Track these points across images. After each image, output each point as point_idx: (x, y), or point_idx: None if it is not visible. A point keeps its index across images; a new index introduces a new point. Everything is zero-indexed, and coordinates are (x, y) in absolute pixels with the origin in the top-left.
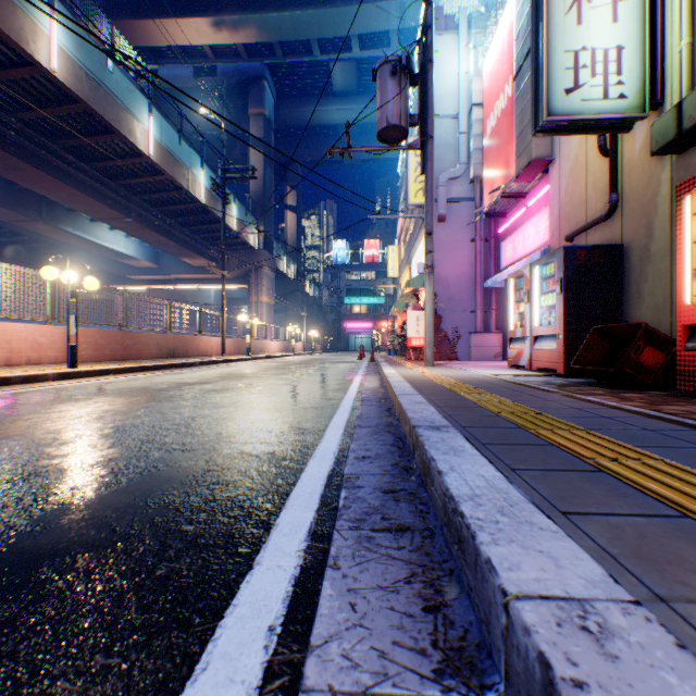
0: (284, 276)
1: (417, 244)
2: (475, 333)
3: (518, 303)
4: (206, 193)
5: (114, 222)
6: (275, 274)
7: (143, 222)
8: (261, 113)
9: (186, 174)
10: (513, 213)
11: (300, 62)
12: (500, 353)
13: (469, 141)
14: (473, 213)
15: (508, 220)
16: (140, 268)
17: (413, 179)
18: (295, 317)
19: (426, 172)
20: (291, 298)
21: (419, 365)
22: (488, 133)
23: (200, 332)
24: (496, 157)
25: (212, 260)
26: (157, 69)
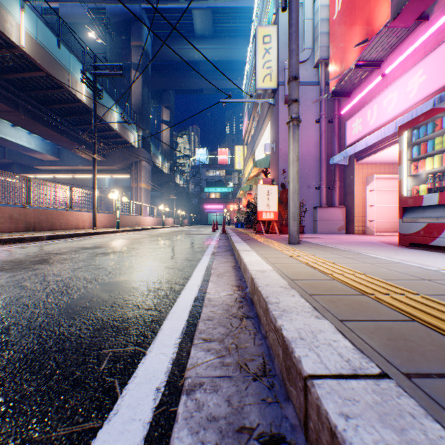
0: (160, 171)
1: (261, 134)
2: (321, 207)
3: (419, 161)
4: (87, 94)
5: (4, 115)
6: (154, 169)
7: (31, 116)
8: (140, 45)
9: (66, 74)
10: (362, 89)
11: (170, 8)
12: (344, 227)
13: (313, 29)
14: (317, 96)
15: (354, 98)
16: (45, 160)
17: (262, 65)
18: (168, 200)
19: (291, 1)
20: (166, 187)
21: (279, 242)
22: (338, 9)
23: (69, 207)
24: (350, 26)
25: (101, 155)
26: (58, 7)
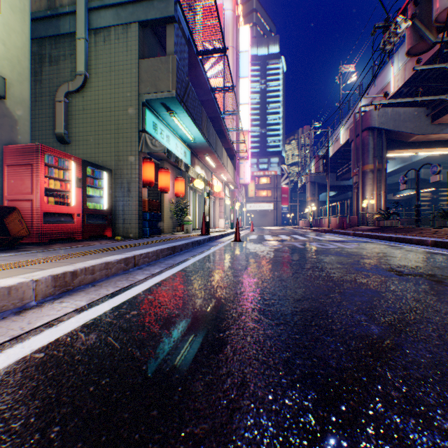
0: None
1: None
2: None
3: None
4: None
5: None
6: None
7: None
8: None
9: None
10: None
11: None
12: None
13: None
14: None
15: None
16: None
17: None
18: None
19: None
20: None
21: None
22: None
23: None
24: None
25: None
26: None
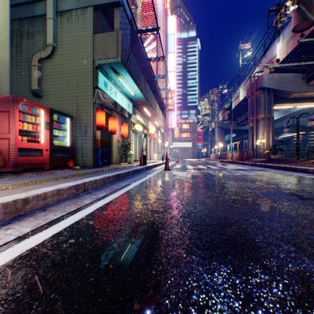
0: None
1: None
2: None
3: None
4: None
5: None
6: None
7: None
8: None
9: None
10: None
11: None
12: None
13: None
14: None
15: None
16: None
17: None
18: None
19: None
20: None
21: None
22: None
23: None
24: None
25: None
26: None
